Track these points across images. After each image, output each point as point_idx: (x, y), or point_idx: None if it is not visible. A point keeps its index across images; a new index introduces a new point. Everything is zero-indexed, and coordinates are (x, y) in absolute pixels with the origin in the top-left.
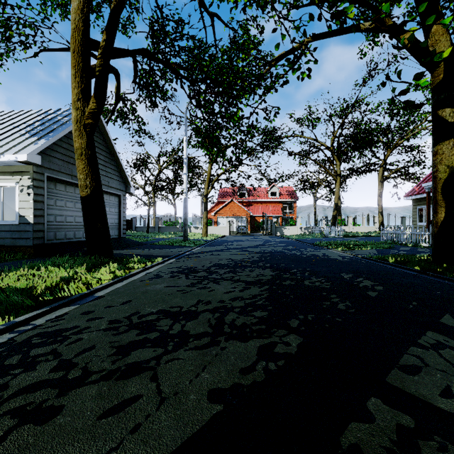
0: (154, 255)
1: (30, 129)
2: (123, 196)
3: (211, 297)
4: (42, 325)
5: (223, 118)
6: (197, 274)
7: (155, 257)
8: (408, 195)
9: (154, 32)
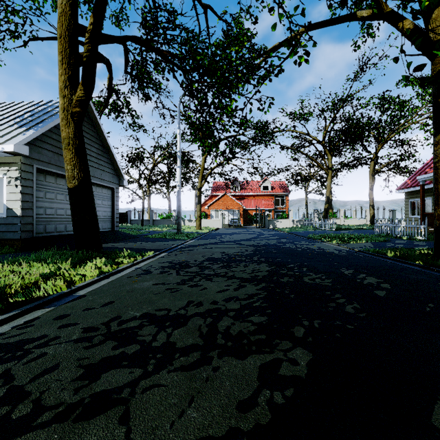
0: (146, 248)
1: (19, 120)
2: (116, 189)
3: (202, 297)
4: (5, 334)
5: (217, 109)
6: (189, 269)
7: (147, 251)
8: (400, 188)
9: (146, 22)
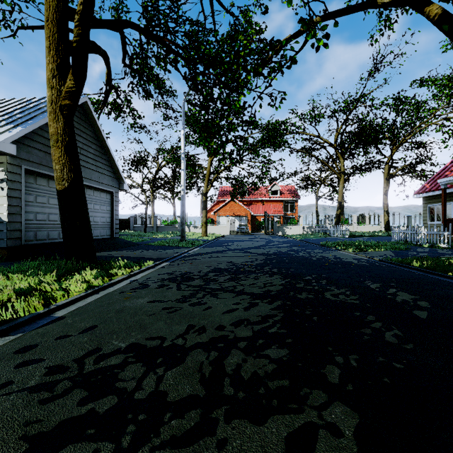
0: (146, 257)
1: (7, 117)
2: (115, 193)
3: (206, 320)
4: None
5: (223, 105)
6: (191, 282)
7: (146, 260)
8: (418, 192)
9: (147, 11)
